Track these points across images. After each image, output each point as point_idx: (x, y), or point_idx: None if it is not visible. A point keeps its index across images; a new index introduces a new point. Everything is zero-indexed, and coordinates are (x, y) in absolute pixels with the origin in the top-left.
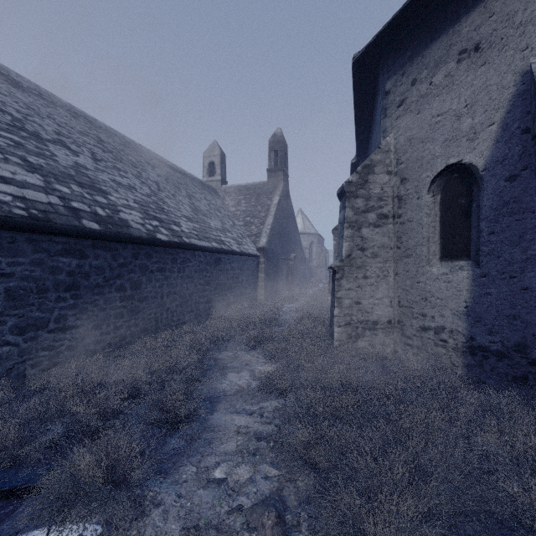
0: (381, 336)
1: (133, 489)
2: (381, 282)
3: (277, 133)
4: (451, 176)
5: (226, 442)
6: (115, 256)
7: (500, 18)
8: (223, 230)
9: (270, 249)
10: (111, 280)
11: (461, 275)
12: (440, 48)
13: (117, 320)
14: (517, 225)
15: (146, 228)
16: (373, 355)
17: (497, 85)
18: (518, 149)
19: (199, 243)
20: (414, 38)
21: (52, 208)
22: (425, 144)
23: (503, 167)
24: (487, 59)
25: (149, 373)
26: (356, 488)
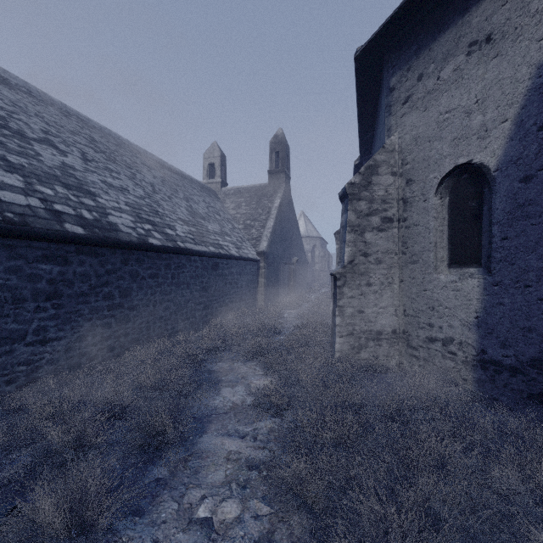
0: (385, 347)
1: (99, 537)
2: (385, 290)
3: (278, 134)
4: (460, 177)
5: (214, 471)
6: (103, 262)
7: (514, 5)
8: (221, 234)
9: (271, 254)
10: (98, 288)
11: (472, 284)
12: (449, 41)
13: (105, 330)
14: (532, 230)
15: (137, 232)
16: (377, 367)
17: (511, 78)
18: (534, 147)
19: (195, 247)
20: (420, 30)
21: (31, 210)
22: (432, 143)
23: (517, 167)
24: (499, 50)
25: (135, 389)
26: (357, 537)
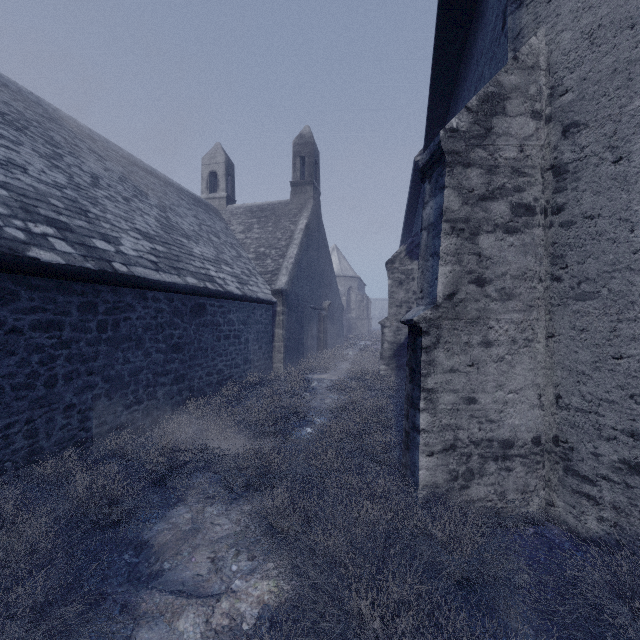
0: (520, 472)
1: None
2: (520, 354)
3: (305, 133)
4: None
5: None
6: None
7: None
8: (216, 261)
9: (294, 294)
10: None
11: None
12: None
13: None
14: None
15: None
16: (509, 521)
17: None
18: None
19: (154, 275)
20: None
21: None
22: (639, 28)
23: None
24: None
25: None
26: None
